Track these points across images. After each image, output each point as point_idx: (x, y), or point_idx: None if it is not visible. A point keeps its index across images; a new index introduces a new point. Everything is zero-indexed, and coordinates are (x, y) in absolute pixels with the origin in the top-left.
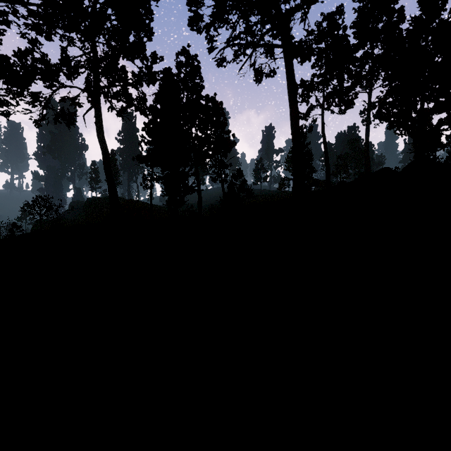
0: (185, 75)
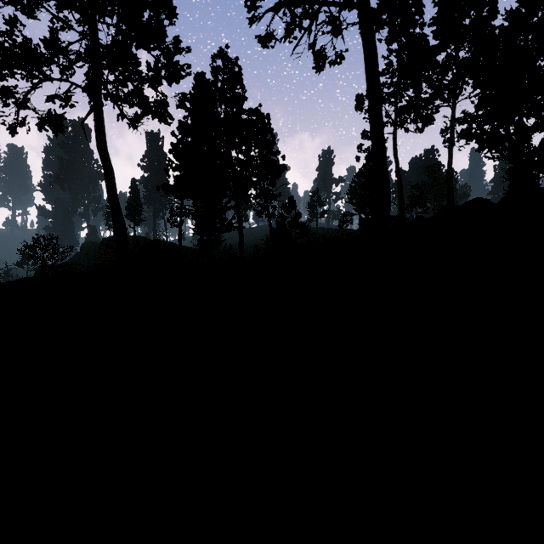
0: (223, 83)
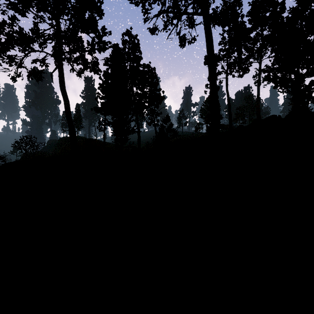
0: (129, 49)
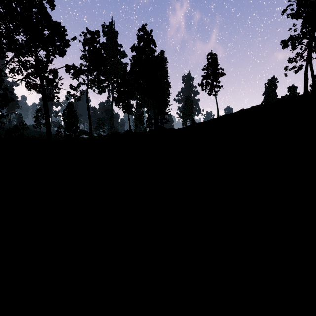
0: None
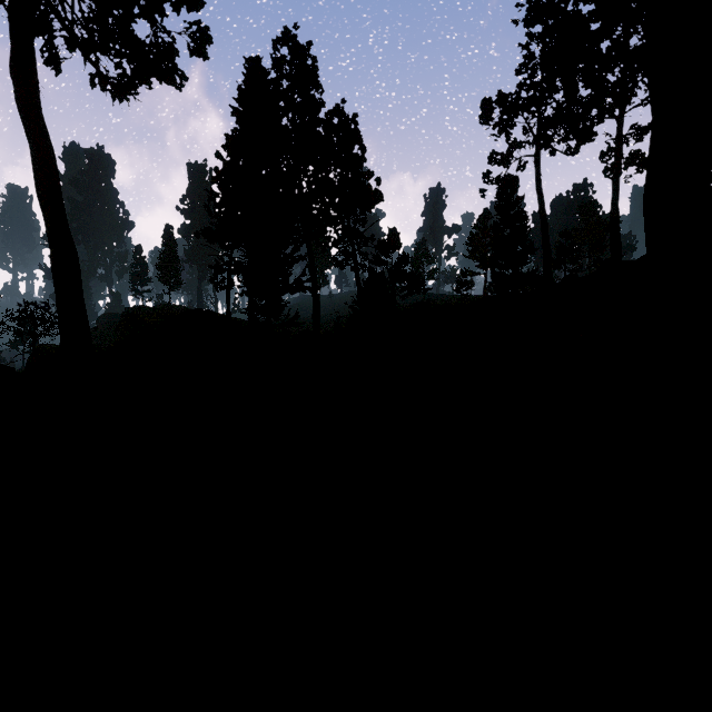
0: (290, 79)
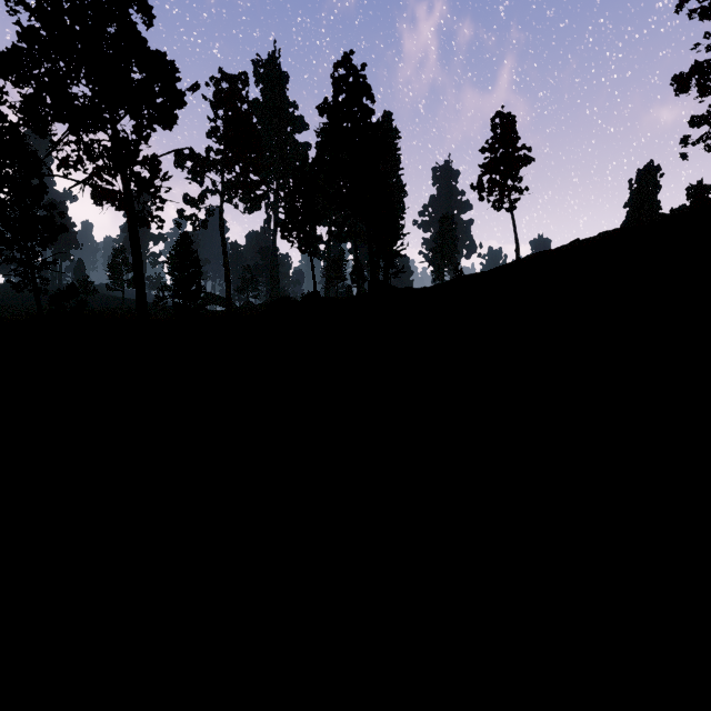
0: None
